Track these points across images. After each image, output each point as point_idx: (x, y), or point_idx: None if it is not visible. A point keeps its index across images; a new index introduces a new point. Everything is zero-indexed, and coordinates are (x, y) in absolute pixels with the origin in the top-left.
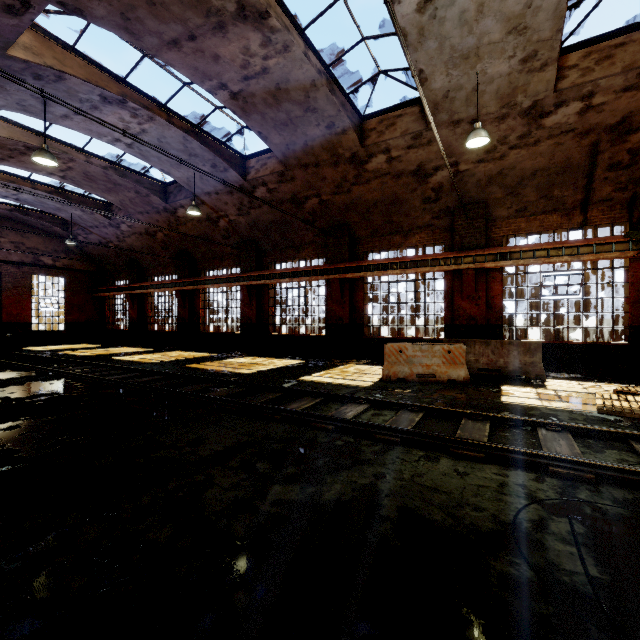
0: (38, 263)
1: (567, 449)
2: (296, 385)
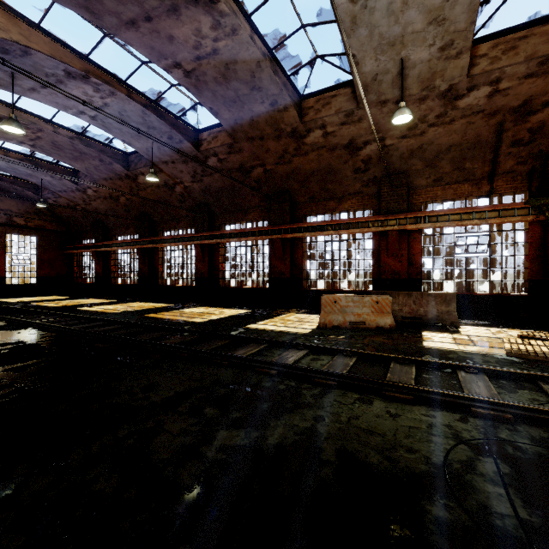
0: (11, 223)
1: (485, 390)
2: (243, 332)
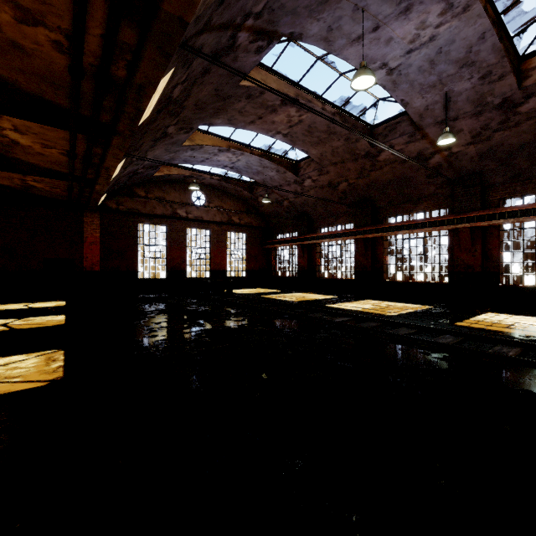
0: (230, 222)
1: None
2: None
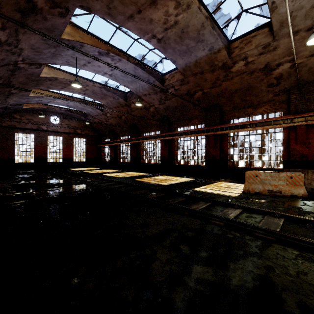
0: (75, 133)
1: None
2: (193, 193)
